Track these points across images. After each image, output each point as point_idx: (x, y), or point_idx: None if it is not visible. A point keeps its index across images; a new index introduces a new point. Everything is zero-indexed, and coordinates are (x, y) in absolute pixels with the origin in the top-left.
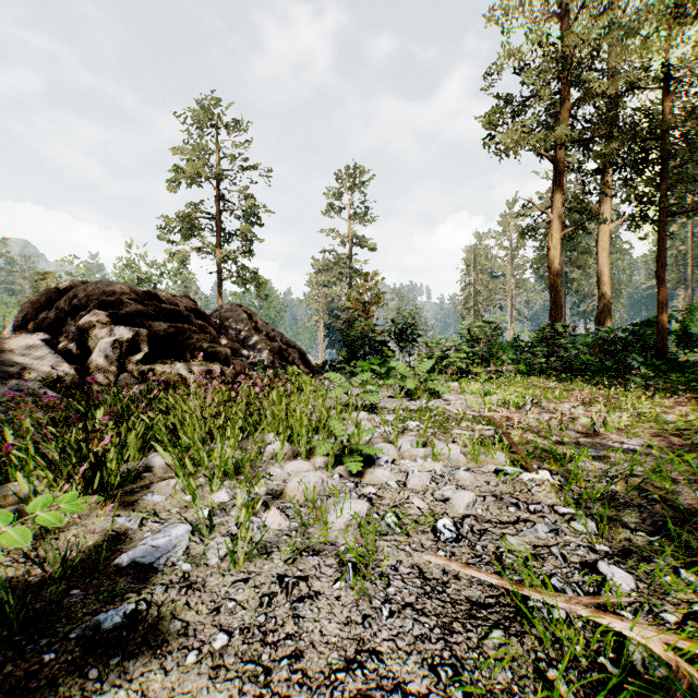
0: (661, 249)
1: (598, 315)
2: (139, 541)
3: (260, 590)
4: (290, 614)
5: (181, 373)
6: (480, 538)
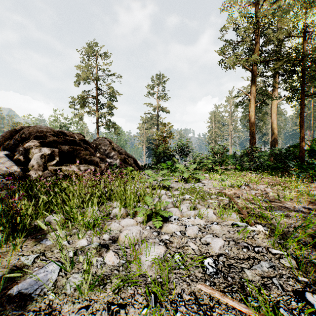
0: (301, 112)
1: (271, 142)
2: (29, 274)
3: (95, 315)
4: None
5: (75, 170)
6: (229, 270)
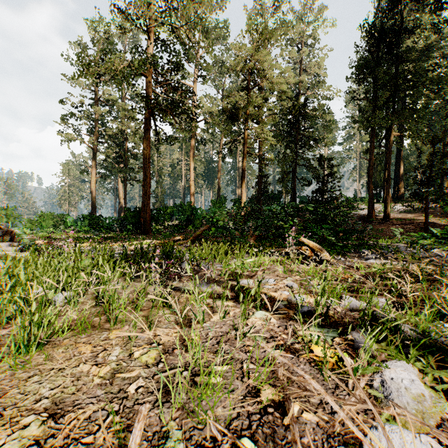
0: (125, 191)
1: (119, 210)
2: None
3: None
4: None
5: None
6: None
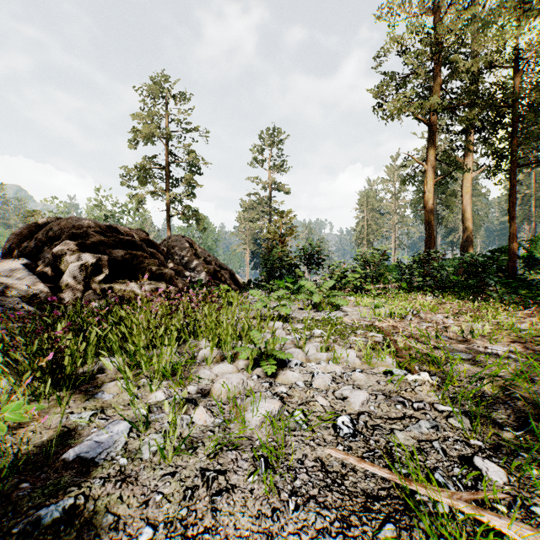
0: (512, 192)
1: (462, 244)
2: (86, 436)
3: (184, 483)
4: (209, 507)
5: (135, 290)
6: (373, 433)
